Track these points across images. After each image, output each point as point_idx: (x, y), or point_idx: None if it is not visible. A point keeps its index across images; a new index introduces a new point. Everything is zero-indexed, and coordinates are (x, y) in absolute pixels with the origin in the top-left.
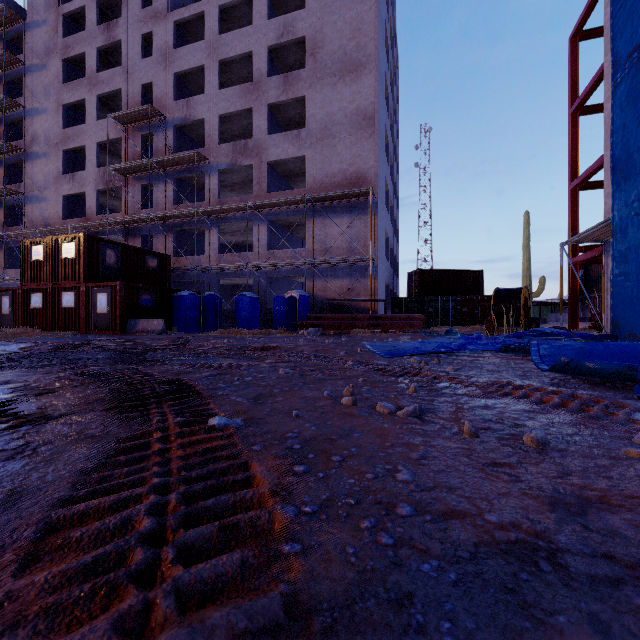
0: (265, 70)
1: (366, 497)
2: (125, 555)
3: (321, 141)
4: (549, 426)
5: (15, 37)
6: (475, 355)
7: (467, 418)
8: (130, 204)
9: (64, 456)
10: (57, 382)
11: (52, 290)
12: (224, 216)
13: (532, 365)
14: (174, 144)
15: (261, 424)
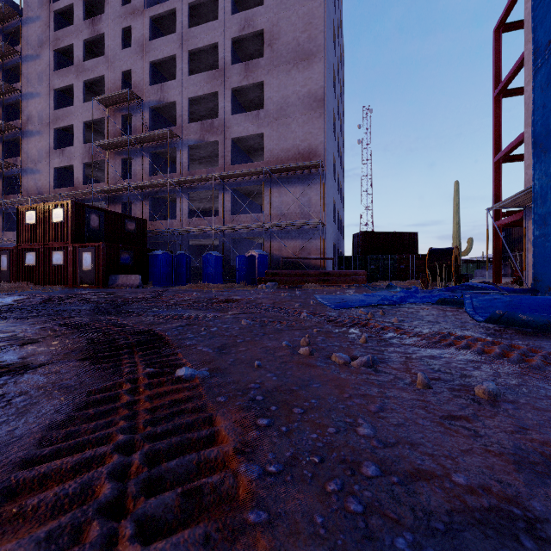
0: (229, 59)
1: (330, 454)
2: (81, 529)
3: (277, 120)
4: (495, 376)
5: (13, 31)
6: (415, 307)
7: (417, 368)
8: (112, 175)
9: (36, 408)
10: (41, 332)
11: (44, 250)
12: (193, 185)
13: (467, 316)
14: (150, 123)
15: (225, 374)
